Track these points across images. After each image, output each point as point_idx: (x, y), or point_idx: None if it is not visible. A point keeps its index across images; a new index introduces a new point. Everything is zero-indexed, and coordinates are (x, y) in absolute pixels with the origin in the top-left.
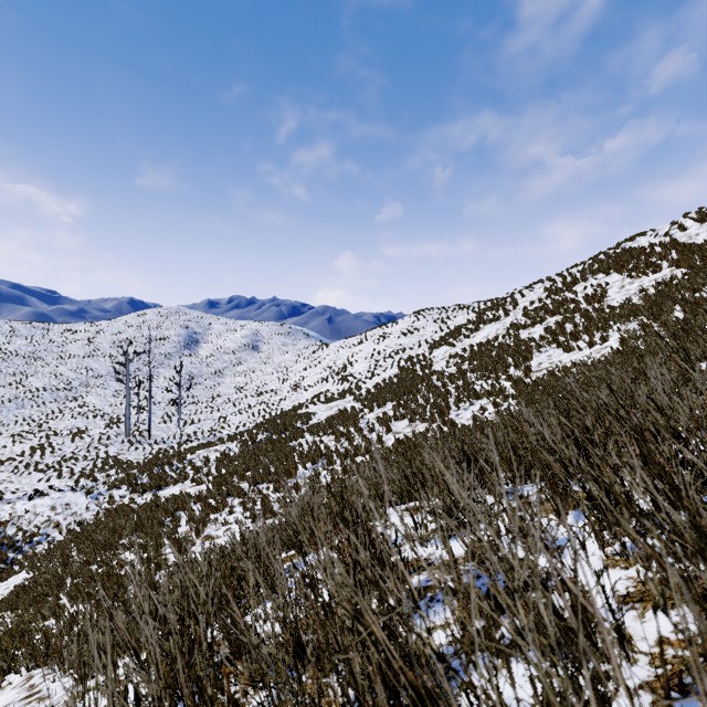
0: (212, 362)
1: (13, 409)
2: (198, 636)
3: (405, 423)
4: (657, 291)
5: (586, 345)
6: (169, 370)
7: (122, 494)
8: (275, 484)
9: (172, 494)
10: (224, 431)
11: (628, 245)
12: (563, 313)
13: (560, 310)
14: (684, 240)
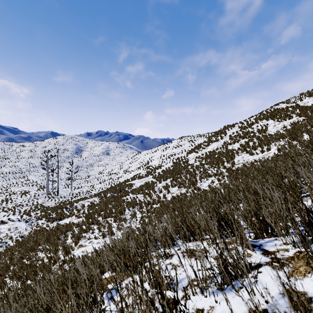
0: (88, 160)
1: None
2: None
3: (176, 188)
4: (292, 127)
5: (259, 152)
6: (68, 164)
7: (43, 222)
8: (114, 218)
9: (65, 223)
10: (93, 192)
11: (276, 107)
12: (248, 137)
13: (246, 136)
14: (302, 104)
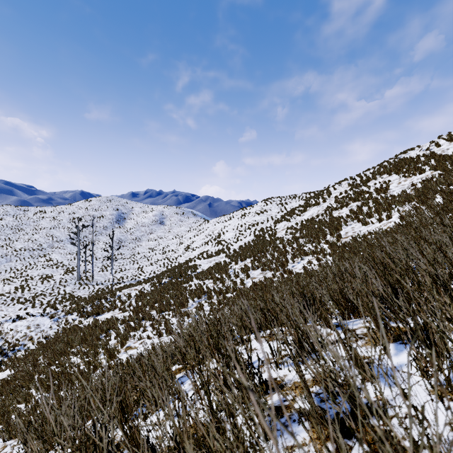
0: (134, 232)
1: (4, 262)
2: (101, 451)
3: (259, 272)
4: (423, 185)
5: (376, 220)
6: (106, 237)
7: (73, 318)
8: (174, 312)
9: (106, 318)
10: (141, 276)
11: (402, 156)
12: (361, 200)
13: (359, 198)
14: (439, 152)
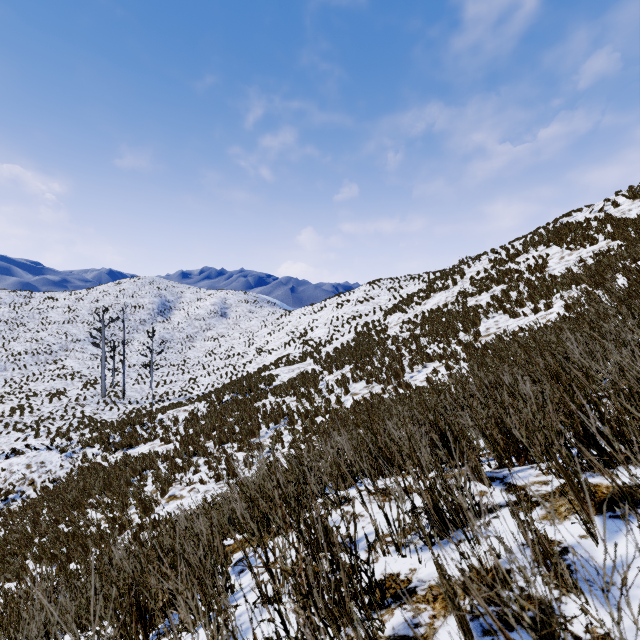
0: (184, 328)
1: None
2: None
3: (363, 385)
4: (596, 261)
5: (530, 311)
6: (143, 335)
7: (95, 452)
8: (239, 443)
9: (141, 453)
10: (194, 391)
11: (565, 220)
12: (508, 282)
13: (505, 280)
14: (617, 215)
